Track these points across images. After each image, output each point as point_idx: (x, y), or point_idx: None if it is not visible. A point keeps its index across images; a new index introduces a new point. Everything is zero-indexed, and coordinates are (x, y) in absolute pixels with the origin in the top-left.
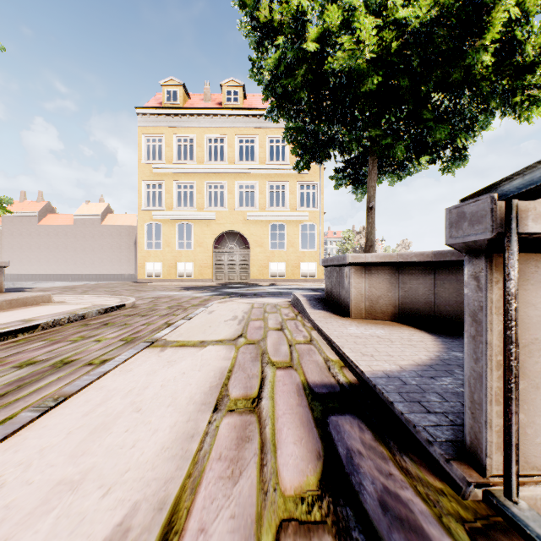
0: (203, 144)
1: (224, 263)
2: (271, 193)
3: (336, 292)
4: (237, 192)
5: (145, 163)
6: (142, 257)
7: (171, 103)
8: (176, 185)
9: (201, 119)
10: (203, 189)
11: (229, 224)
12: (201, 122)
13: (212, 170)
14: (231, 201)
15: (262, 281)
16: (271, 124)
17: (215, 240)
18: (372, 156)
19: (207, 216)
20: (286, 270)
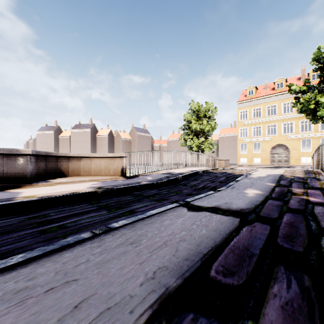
0: (265, 110)
1: (275, 158)
2: None
3: None
4: (282, 127)
5: (240, 121)
6: (238, 156)
7: (250, 96)
8: (252, 128)
9: (264, 99)
10: (265, 128)
11: (278, 141)
12: (264, 100)
13: (269, 119)
14: (279, 131)
15: (296, 166)
16: None
17: (270, 148)
18: None
19: (267, 139)
20: (311, 160)
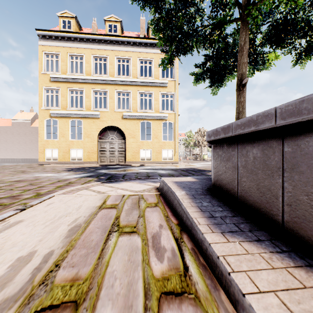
0: (90, 61)
1: (106, 150)
2: (142, 104)
3: (263, 190)
4: (116, 98)
5: (45, 73)
6: (42, 145)
7: (66, 30)
8: (69, 91)
9: (89, 42)
10: (90, 95)
11: (110, 121)
12: (89, 44)
13: (97, 81)
14: (111, 104)
15: (134, 162)
16: (141, 50)
17: (99, 133)
18: (244, 31)
19: (93, 115)
20: (152, 155)
